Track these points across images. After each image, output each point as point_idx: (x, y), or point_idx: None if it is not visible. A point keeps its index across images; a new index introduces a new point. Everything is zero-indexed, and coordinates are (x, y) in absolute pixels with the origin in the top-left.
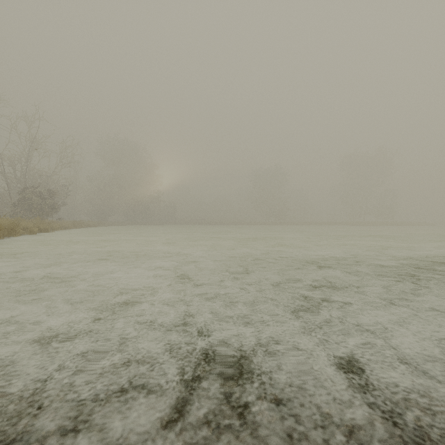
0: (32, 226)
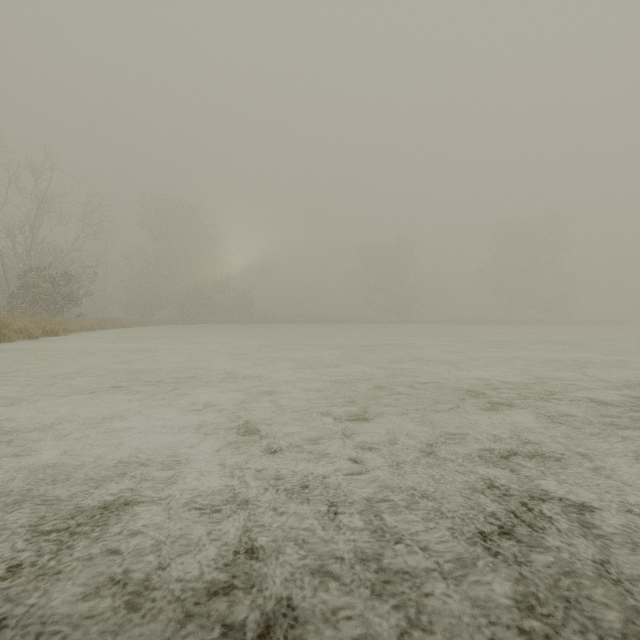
0: (33, 326)
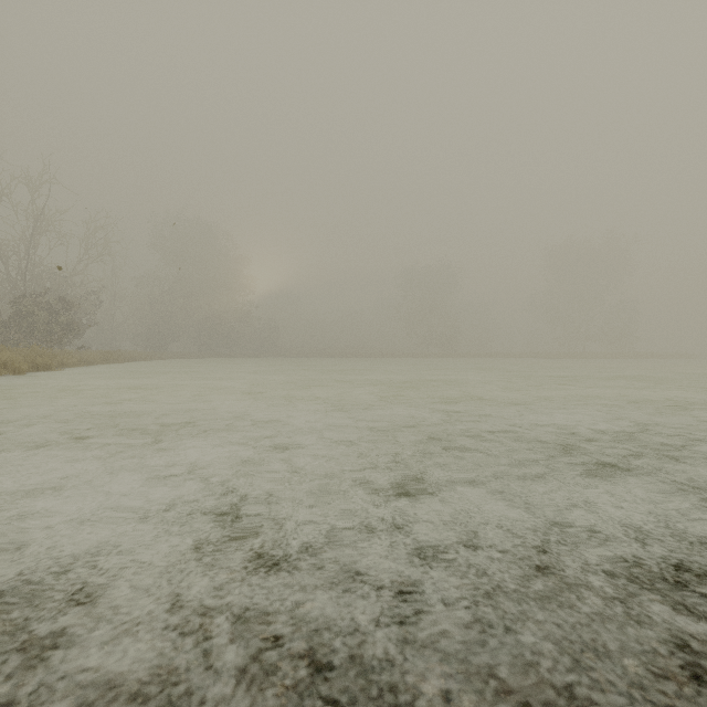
0: (21, 360)
